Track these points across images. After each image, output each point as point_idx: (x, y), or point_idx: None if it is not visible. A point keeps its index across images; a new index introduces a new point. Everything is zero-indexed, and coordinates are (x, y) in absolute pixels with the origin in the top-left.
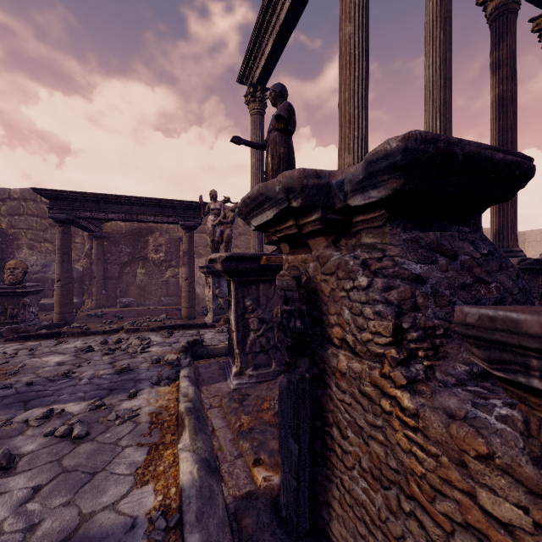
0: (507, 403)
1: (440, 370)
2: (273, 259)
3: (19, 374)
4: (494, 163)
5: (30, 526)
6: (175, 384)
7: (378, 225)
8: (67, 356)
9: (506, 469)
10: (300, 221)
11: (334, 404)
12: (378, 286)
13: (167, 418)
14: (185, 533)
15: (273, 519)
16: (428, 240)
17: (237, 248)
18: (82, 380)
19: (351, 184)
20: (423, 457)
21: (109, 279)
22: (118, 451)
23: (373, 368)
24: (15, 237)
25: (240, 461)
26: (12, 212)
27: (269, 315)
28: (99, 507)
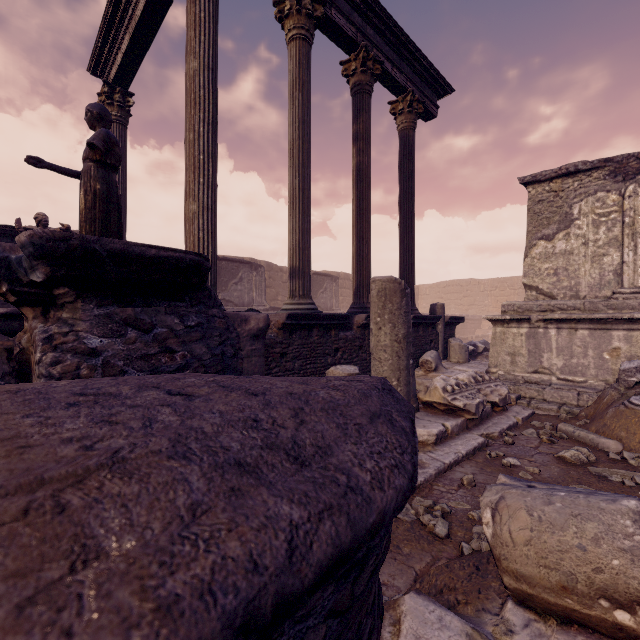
0: None
1: None
2: None
3: None
4: (149, 257)
5: None
6: None
7: (72, 301)
8: None
9: None
10: None
11: None
12: (49, 361)
13: None
14: None
15: None
16: (125, 315)
17: None
18: None
19: (27, 261)
20: None
21: None
22: None
23: None
24: None
25: None
26: None
27: None
28: None
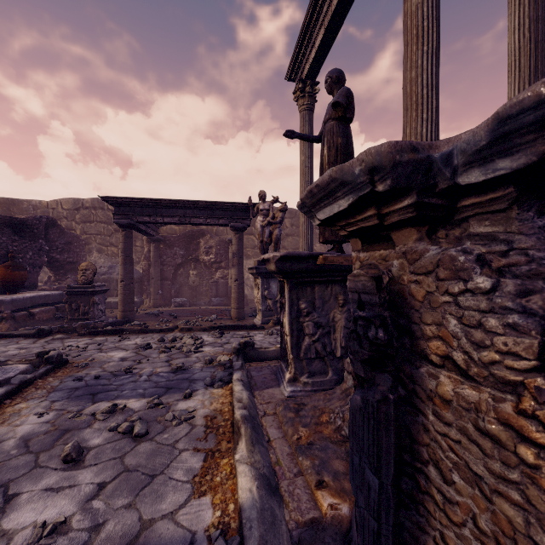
0: None
1: None
2: (330, 259)
3: (89, 368)
4: None
5: (95, 525)
6: (228, 387)
7: (500, 209)
8: (129, 352)
9: None
10: (383, 209)
11: (431, 436)
12: (509, 289)
13: (222, 423)
14: None
15: None
16: None
17: (284, 249)
18: (142, 377)
19: (463, 155)
20: None
21: (165, 280)
22: (175, 454)
23: (499, 400)
24: (87, 242)
25: (301, 481)
26: (84, 219)
27: (325, 319)
28: (158, 515)
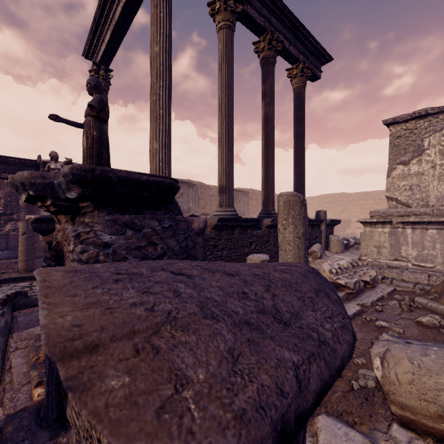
0: None
1: None
2: None
3: None
4: (142, 181)
5: None
6: None
7: (91, 211)
8: None
9: None
10: (45, 204)
11: None
12: (79, 250)
13: None
14: None
15: (33, 421)
16: (125, 220)
17: None
18: None
19: (65, 185)
20: None
21: None
22: None
23: None
24: None
25: (26, 387)
26: None
27: None
28: None
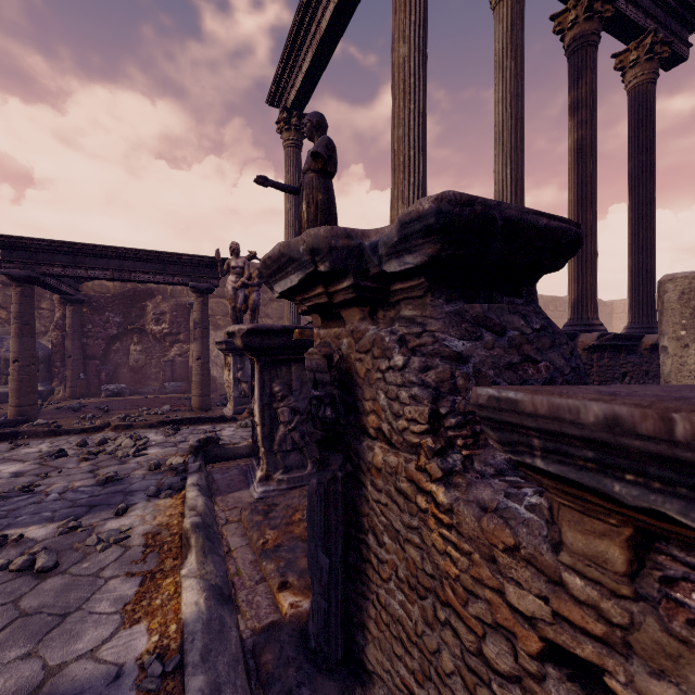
0: (538, 491)
1: (480, 460)
2: (308, 333)
3: None
4: (537, 229)
5: None
6: (180, 496)
7: (419, 295)
8: (27, 463)
9: (530, 560)
10: (330, 288)
11: (370, 506)
12: (416, 366)
13: (167, 539)
14: (187, 677)
15: (299, 652)
16: (473, 313)
17: (268, 318)
18: (50, 495)
19: (385, 246)
20: (458, 557)
21: (90, 359)
22: (99, 585)
23: (409, 461)
24: None
25: (263, 587)
26: None
27: (304, 403)
28: (72, 657)
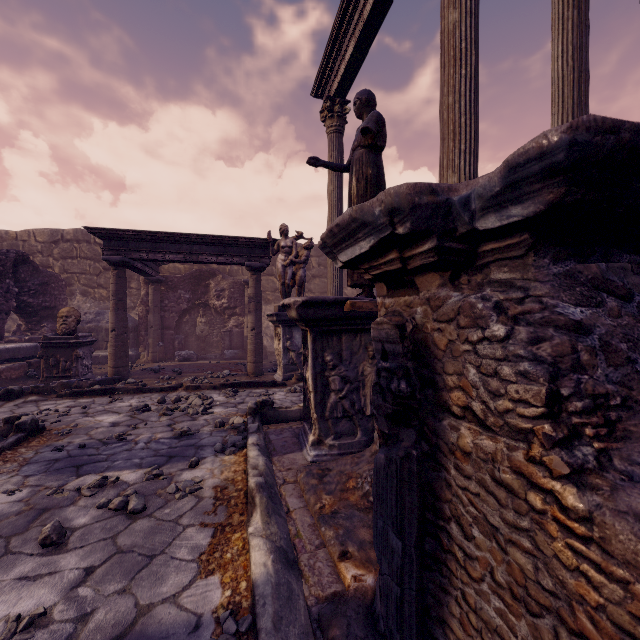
0: None
1: (620, 456)
2: (358, 304)
3: (72, 435)
4: None
5: (81, 615)
6: (242, 453)
7: (517, 255)
8: (122, 415)
9: None
10: (405, 253)
11: (453, 492)
12: (522, 337)
13: (234, 494)
14: None
15: (367, 632)
16: (588, 274)
17: (310, 293)
18: (138, 444)
19: (480, 200)
20: (601, 581)
21: (167, 329)
22: (178, 531)
23: (513, 449)
24: (68, 282)
25: (323, 553)
26: (65, 255)
27: (354, 373)
28: (158, 599)
